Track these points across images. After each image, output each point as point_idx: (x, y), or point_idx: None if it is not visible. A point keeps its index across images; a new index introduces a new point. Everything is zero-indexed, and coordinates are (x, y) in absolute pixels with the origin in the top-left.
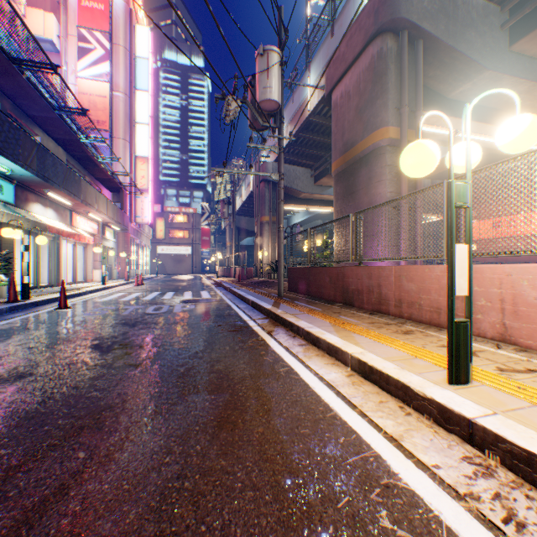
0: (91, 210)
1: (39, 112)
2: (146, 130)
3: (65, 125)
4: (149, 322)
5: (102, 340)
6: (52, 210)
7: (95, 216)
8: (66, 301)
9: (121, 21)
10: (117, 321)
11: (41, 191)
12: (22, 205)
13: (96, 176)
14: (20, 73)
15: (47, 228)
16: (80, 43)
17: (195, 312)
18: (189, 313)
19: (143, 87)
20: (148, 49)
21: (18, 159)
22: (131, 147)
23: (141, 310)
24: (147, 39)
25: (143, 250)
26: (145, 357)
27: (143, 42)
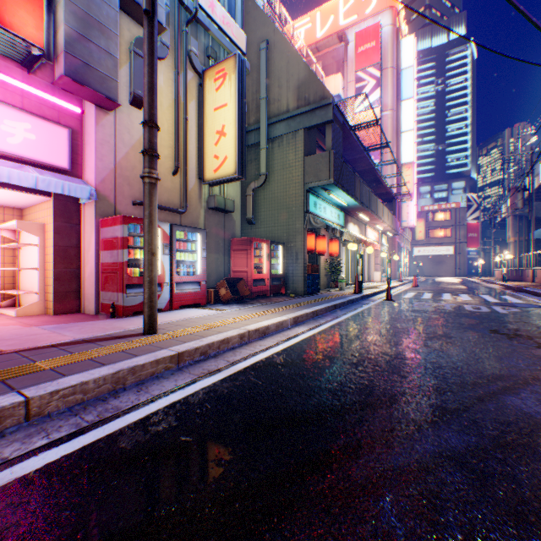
0: (378, 222)
1: (353, 156)
2: (410, 136)
3: (368, 159)
4: (488, 318)
5: (466, 325)
6: (356, 226)
7: (378, 226)
8: (390, 295)
9: (387, 46)
10: (453, 314)
11: (353, 214)
12: (344, 226)
13: (375, 192)
14: (352, 135)
15: (359, 241)
16: (356, 85)
17: (529, 315)
18: (521, 315)
19: (407, 96)
20: (412, 56)
21: (353, 195)
22: (396, 157)
23: (460, 308)
24: (411, 47)
25: (403, 253)
26: (534, 342)
27: (406, 53)
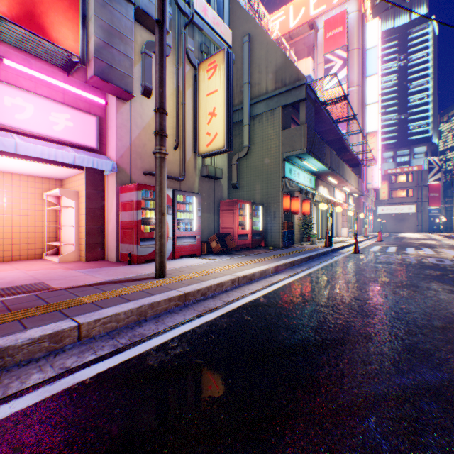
0: (345, 184)
1: (323, 128)
2: (374, 108)
3: (336, 130)
4: (452, 270)
5: (431, 276)
6: (325, 189)
7: (345, 188)
8: (357, 249)
9: (353, 30)
10: (418, 266)
11: (323, 178)
12: (315, 188)
13: (343, 159)
14: (322, 110)
15: (329, 201)
16: (325, 66)
17: None
18: None
19: (372, 72)
20: (376, 37)
21: (323, 161)
22: (361, 127)
23: (424, 260)
24: (375, 29)
25: (368, 211)
26: None
27: (371, 34)
